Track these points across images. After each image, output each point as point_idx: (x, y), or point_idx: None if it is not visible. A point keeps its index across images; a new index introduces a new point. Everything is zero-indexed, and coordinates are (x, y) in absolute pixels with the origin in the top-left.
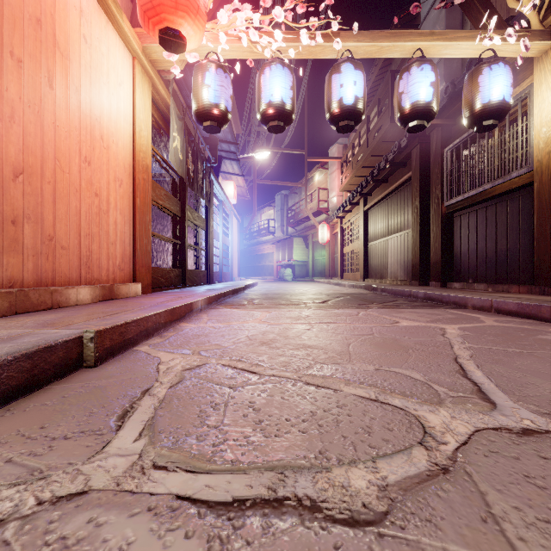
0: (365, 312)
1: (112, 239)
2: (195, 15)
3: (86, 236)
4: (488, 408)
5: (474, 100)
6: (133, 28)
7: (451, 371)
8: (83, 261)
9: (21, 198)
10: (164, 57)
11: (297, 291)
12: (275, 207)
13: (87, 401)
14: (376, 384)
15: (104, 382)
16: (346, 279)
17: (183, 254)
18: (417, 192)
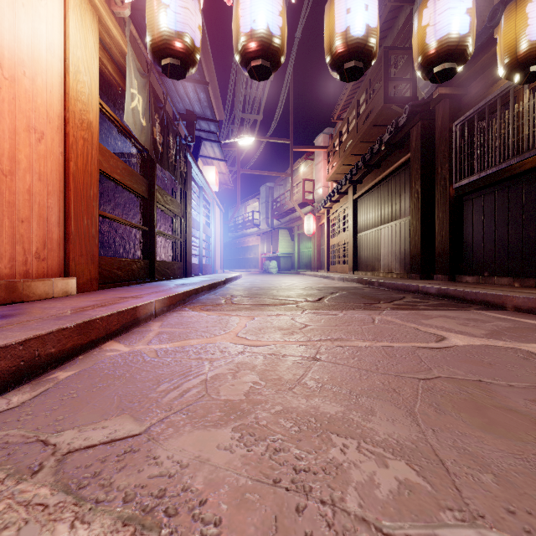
0: (381, 318)
1: (22, 215)
2: None
3: None
4: None
5: (520, 37)
6: None
7: None
8: None
9: None
10: None
11: (284, 285)
12: (259, 200)
13: None
14: None
15: None
16: (333, 271)
17: (151, 242)
18: (417, 175)
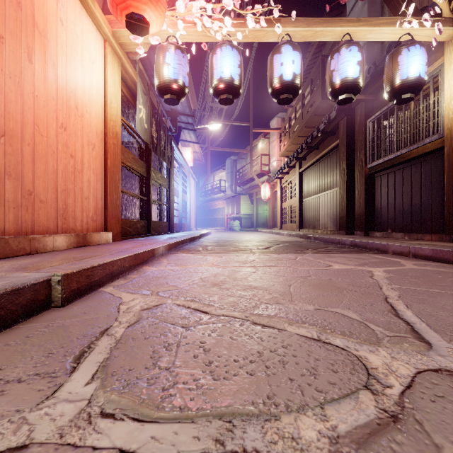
0: (302, 257)
1: (86, 195)
2: (156, 2)
3: (62, 191)
4: (424, 348)
5: (394, 76)
6: (105, 15)
7: (384, 311)
8: (59, 213)
9: (2, 157)
10: (130, 40)
11: (244, 239)
12: (225, 170)
13: (48, 341)
14: (317, 323)
15: (68, 322)
16: (284, 229)
17: (148, 208)
18: (344, 156)
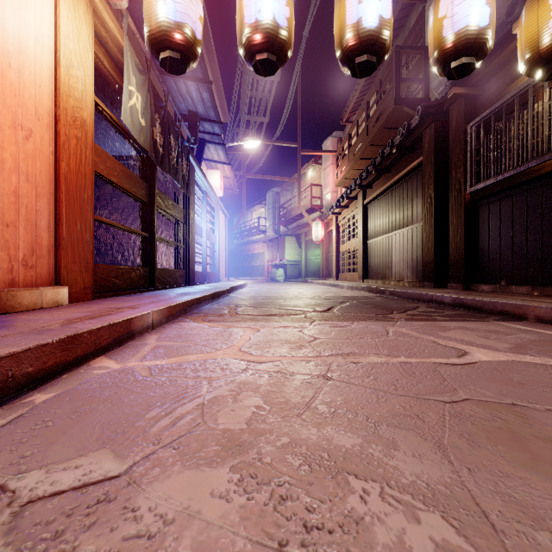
0: (396, 330)
1: (7, 218)
2: None
3: None
4: None
5: (542, 30)
6: None
7: None
8: None
9: None
10: None
11: (291, 294)
12: (266, 205)
13: None
14: None
15: None
16: (342, 280)
17: (151, 249)
18: (430, 179)
